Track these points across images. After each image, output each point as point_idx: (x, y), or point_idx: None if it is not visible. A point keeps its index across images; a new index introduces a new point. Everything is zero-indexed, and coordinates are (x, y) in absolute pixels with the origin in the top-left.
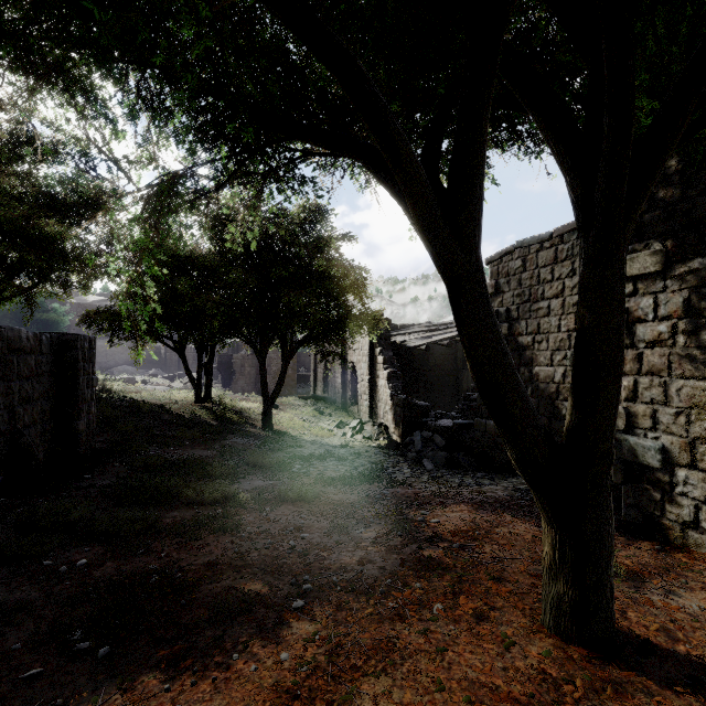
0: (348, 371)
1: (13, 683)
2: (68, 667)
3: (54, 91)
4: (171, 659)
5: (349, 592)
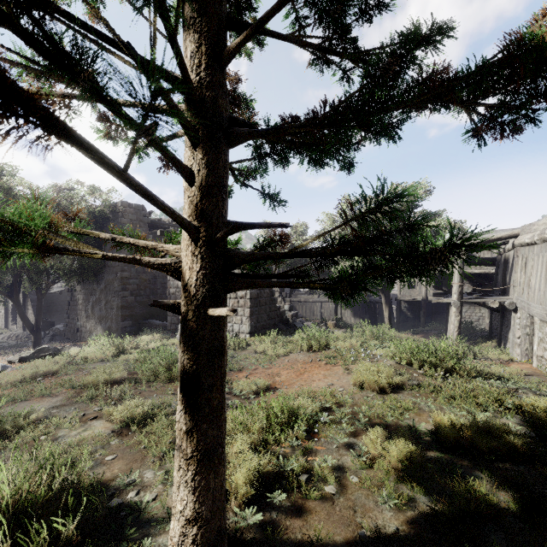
0: (10, 305)
1: None
2: None
3: None
4: None
5: None
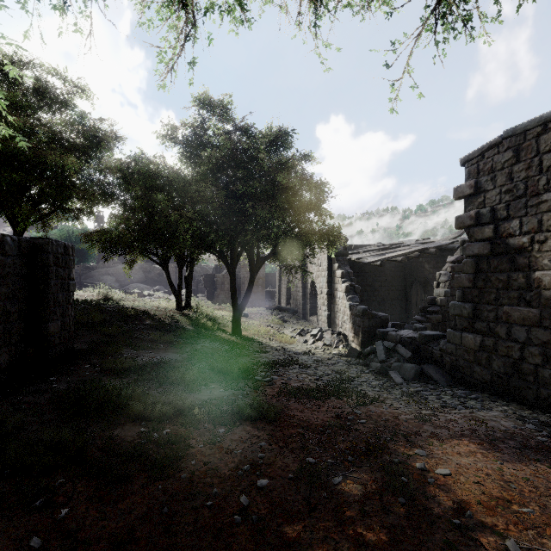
0: (307, 285)
1: None
2: None
3: None
4: None
5: None
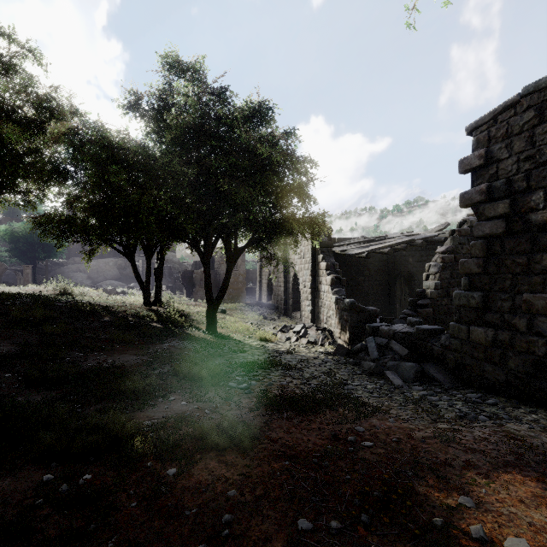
0: (290, 279)
1: None
2: None
3: None
4: None
5: None
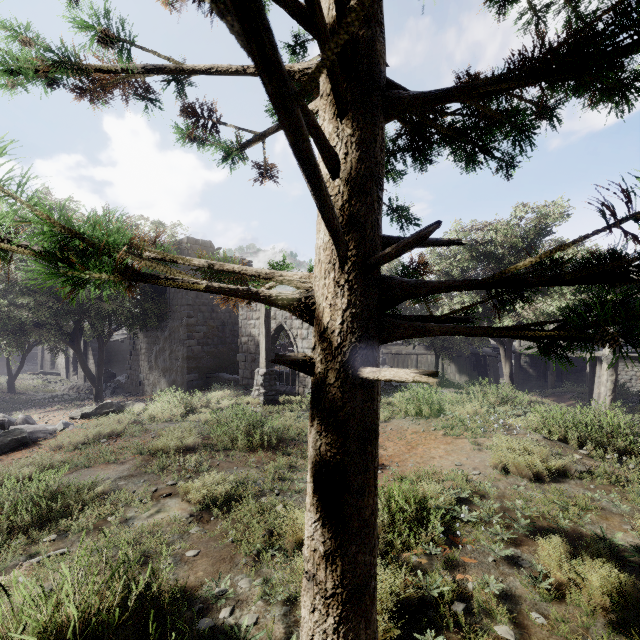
0: (71, 354)
1: None
2: None
3: None
4: None
5: None
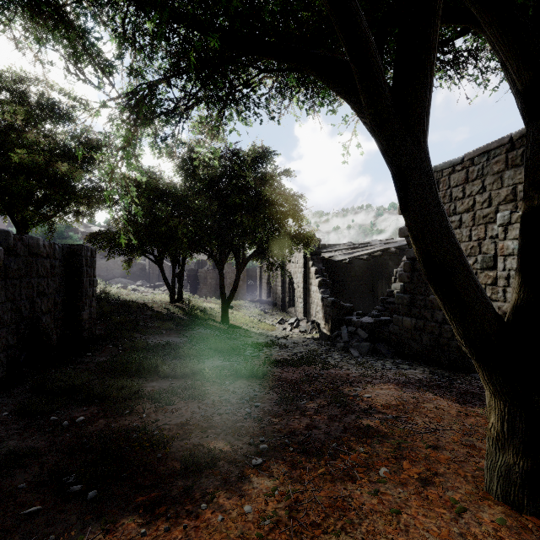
0: (286, 280)
1: (16, 518)
2: (62, 507)
3: (56, 29)
4: (148, 504)
5: (300, 453)
